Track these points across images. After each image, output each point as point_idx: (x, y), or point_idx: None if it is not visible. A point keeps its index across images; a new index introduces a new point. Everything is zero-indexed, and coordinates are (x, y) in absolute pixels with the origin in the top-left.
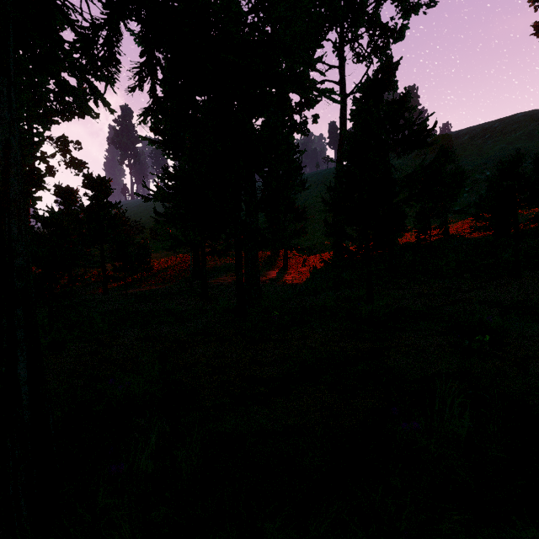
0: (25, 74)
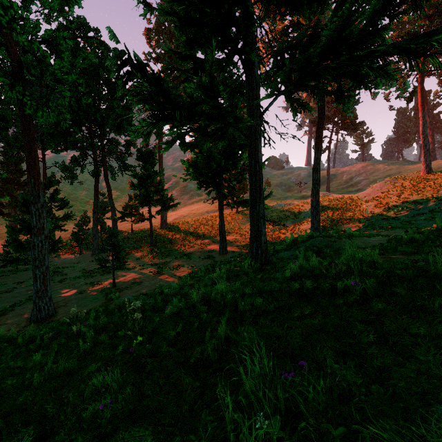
0: None
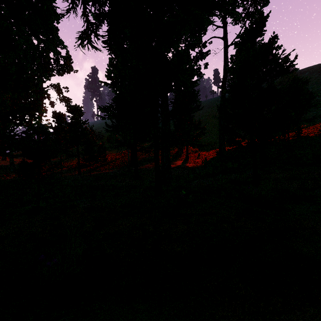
0: (38, 50)
